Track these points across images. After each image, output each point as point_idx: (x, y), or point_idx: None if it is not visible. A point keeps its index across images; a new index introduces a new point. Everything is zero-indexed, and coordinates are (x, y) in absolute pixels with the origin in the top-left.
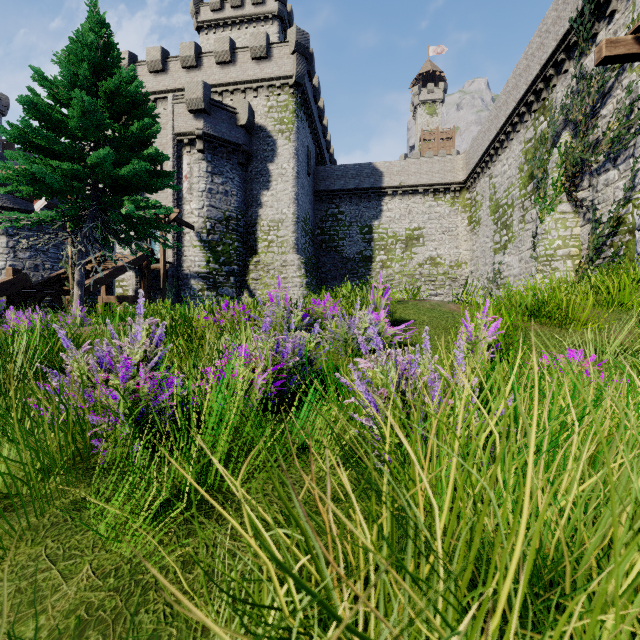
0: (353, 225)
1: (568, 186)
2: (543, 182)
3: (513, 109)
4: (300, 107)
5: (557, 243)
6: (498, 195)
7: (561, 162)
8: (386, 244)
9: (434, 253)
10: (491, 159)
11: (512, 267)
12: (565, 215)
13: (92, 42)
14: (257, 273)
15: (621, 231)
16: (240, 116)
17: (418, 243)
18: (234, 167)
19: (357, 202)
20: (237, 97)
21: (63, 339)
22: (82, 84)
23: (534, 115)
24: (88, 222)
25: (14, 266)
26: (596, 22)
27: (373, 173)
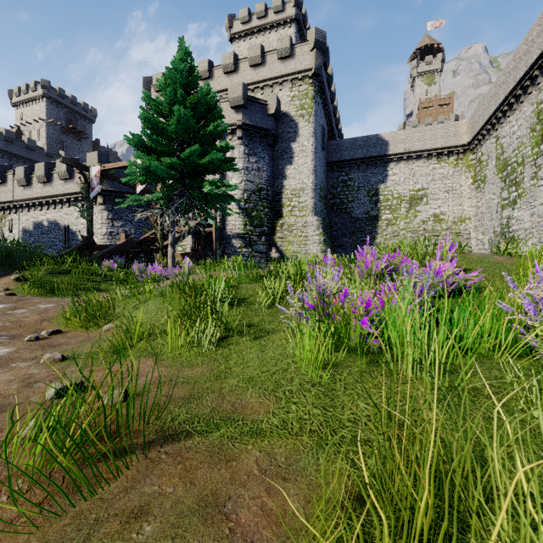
0: (361, 189)
1: None
2: None
3: (524, 73)
4: (317, 93)
5: None
6: (506, 154)
7: None
8: (391, 204)
9: (437, 211)
10: (498, 121)
11: (522, 221)
12: None
13: (183, 68)
14: (282, 233)
15: None
16: (270, 107)
17: (422, 202)
18: (265, 148)
19: (364, 169)
20: (267, 92)
21: (308, 278)
22: (179, 100)
23: None
24: (178, 199)
25: (112, 232)
26: None
27: (379, 143)
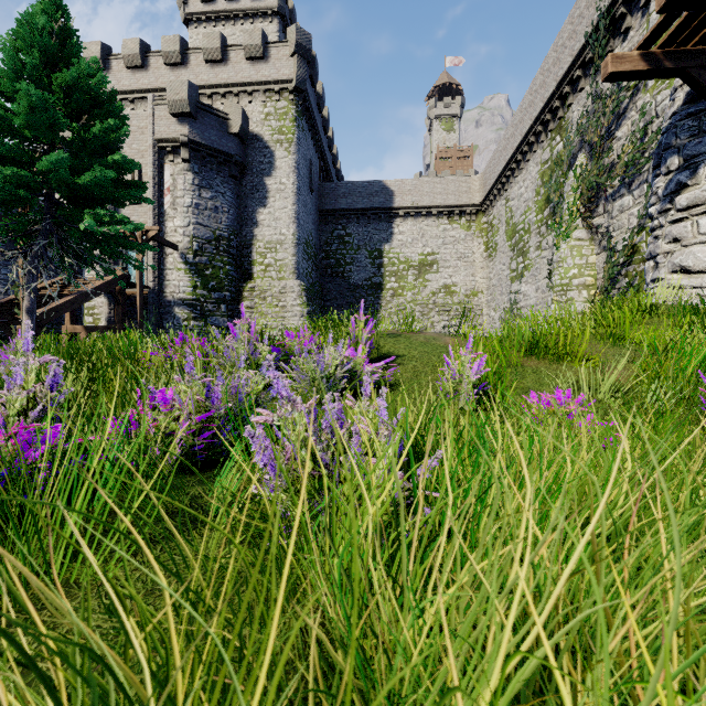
0: (361, 249)
1: (584, 211)
2: (559, 207)
3: (529, 128)
4: (301, 116)
5: (573, 272)
6: (515, 219)
7: (577, 186)
8: (397, 270)
9: (449, 281)
10: (508, 180)
11: (529, 297)
12: (581, 242)
13: (44, 26)
14: (252, 300)
15: (635, 260)
16: (232, 123)
17: (432, 270)
18: (225, 180)
19: (366, 223)
20: (229, 101)
21: None
22: (30, 75)
23: (551, 135)
24: (40, 238)
25: None
26: (611, 39)
27: (383, 192)
